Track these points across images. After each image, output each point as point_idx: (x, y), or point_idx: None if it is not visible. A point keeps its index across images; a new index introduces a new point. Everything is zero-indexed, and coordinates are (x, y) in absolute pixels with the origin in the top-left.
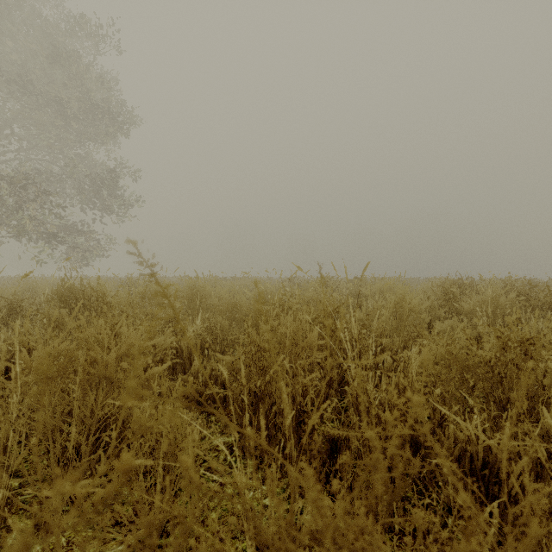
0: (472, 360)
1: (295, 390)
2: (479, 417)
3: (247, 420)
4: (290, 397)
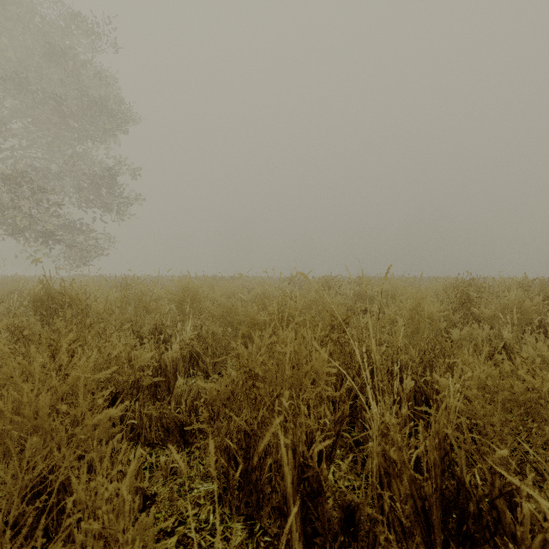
0: (529, 394)
1: (297, 437)
2: (544, 473)
3: (218, 538)
4: (290, 448)
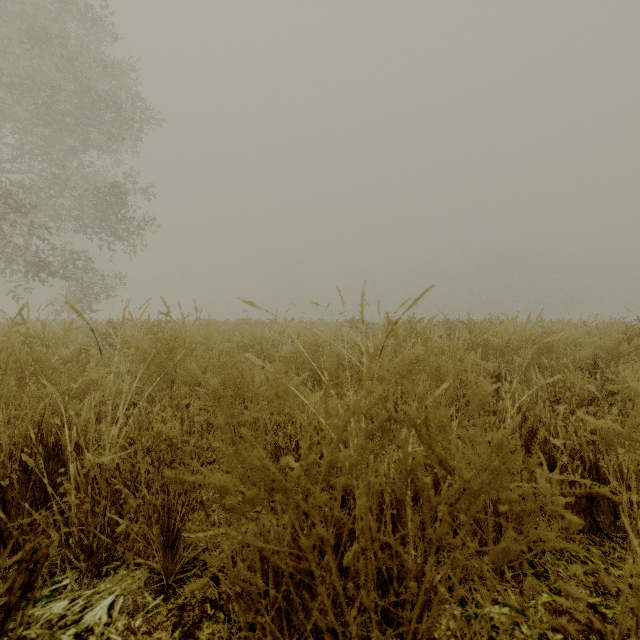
0: None
1: None
2: None
3: None
4: None
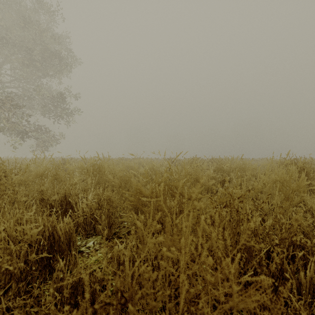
0: None
1: None
2: None
3: None
4: None
